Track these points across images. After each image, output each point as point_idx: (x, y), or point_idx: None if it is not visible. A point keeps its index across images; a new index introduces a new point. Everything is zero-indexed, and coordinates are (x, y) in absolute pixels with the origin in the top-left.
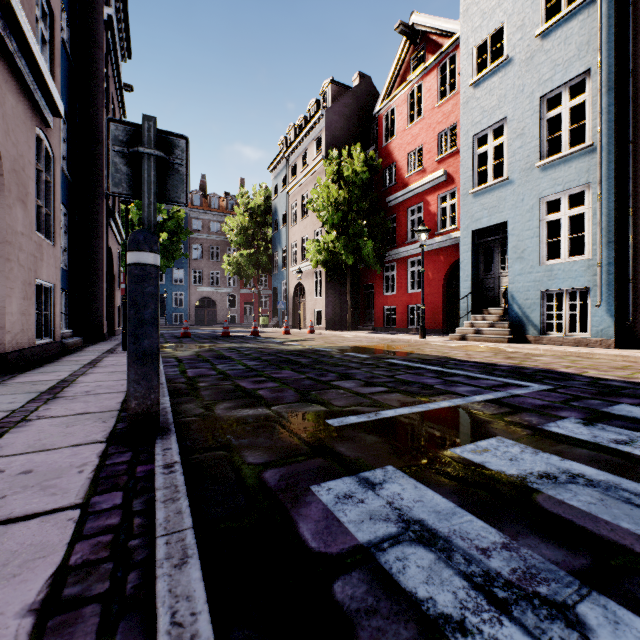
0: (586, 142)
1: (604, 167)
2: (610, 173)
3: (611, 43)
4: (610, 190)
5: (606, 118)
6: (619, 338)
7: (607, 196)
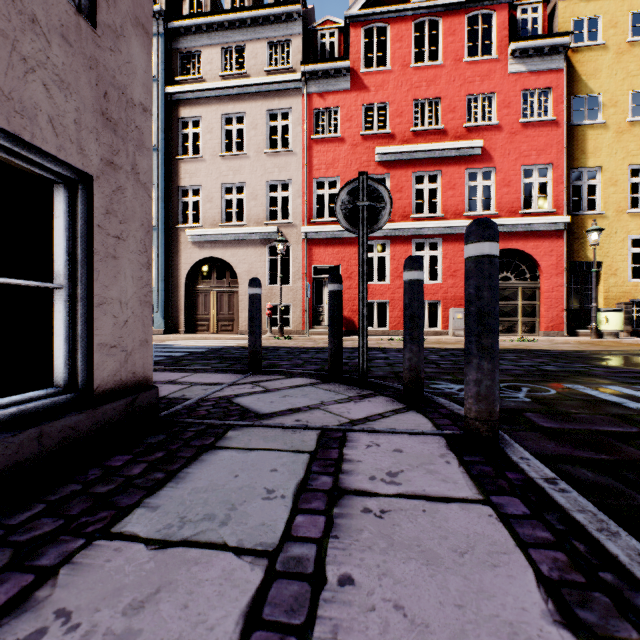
0: (154, 223)
1: (160, 240)
2: (163, 244)
3: (163, 178)
4: (163, 253)
5: (161, 215)
6: (167, 329)
7: (162, 256)
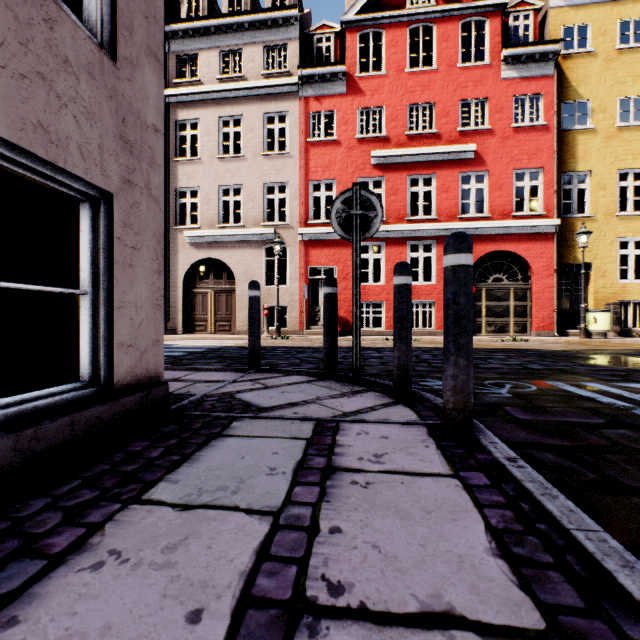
0: None
1: None
2: None
3: None
4: None
5: None
6: (165, 329)
7: None
